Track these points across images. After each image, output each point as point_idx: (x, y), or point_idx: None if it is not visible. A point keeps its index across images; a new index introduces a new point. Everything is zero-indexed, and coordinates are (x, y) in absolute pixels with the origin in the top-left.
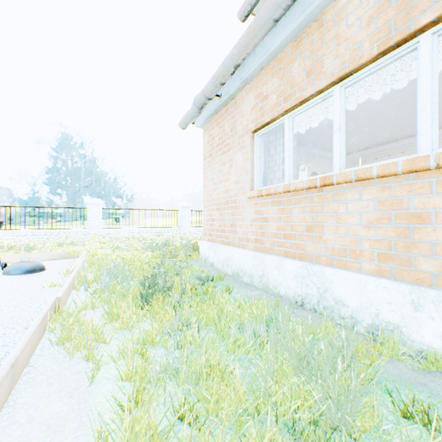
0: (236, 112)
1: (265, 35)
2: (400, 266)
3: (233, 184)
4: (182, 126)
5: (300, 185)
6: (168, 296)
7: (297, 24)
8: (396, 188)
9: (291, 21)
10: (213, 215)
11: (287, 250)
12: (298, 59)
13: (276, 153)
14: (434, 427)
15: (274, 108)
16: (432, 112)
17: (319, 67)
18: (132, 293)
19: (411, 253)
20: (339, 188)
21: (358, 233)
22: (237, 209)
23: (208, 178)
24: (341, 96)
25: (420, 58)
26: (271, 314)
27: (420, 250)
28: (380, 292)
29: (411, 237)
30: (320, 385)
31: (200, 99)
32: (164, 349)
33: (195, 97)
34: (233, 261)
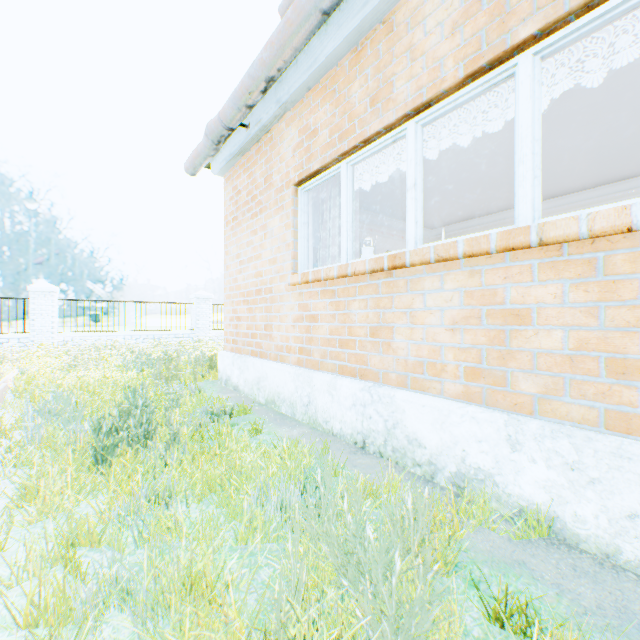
0: (272, 154)
1: (310, 34)
2: (493, 386)
3: (267, 264)
4: (190, 169)
5: (362, 266)
6: (145, 448)
7: (356, 23)
8: (489, 274)
9: (349, 17)
10: (239, 312)
11: (344, 364)
12: (359, 78)
13: (331, 219)
14: (537, 639)
15: (326, 149)
16: (534, 165)
17: (387, 91)
18: (79, 446)
19: (508, 367)
20: (414, 272)
21: (440, 339)
22: (274, 302)
23: (231, 254)
24: (417, 137)
25: (519, 88)
26: (314, 467)
27: (519, 362)
28: (467, 425)
29: (508, 344)
30: (369, 600)
31: (216, 128)
32: (116, 550)
33: (207, 125)
34: (266, 382)
